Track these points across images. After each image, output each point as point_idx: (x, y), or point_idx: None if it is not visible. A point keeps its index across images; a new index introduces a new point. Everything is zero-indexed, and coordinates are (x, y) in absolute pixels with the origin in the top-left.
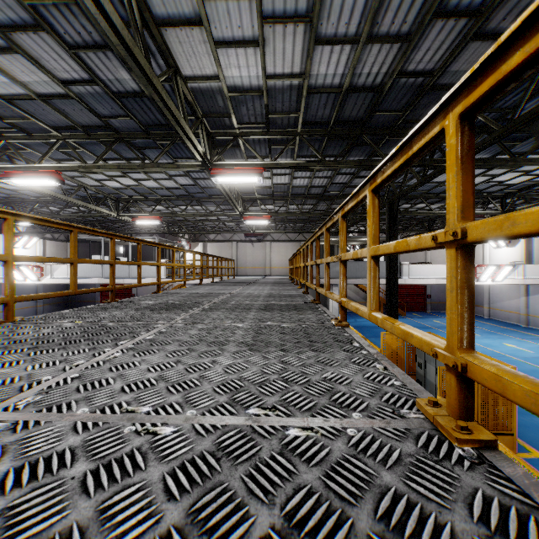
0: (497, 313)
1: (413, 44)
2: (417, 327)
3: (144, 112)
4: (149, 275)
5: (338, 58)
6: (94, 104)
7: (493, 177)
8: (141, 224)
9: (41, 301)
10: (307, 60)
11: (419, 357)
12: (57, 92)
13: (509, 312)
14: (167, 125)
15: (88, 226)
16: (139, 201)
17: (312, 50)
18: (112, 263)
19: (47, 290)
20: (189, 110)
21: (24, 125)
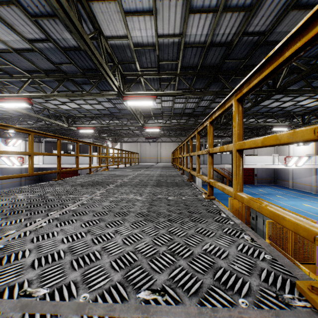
0: (297, 185)
1: (253, 12)
2: (249, 193)
3: (81, 60)
4: (87, 162)
5: (204, 23)
6: (50, 55)
7: (297, 102)
8: (83, 131)
9: (24, 178)
10: (184, 24)
11: (253, 213)
12: (26, 47)
13: (304, 185)
14: (96, 69)
15: (51, 133)
16: (81, 118)
17: (187, 17)
18: (58, 155)
19: (27, 171)
20: (110, 59)
21: (7, 69)
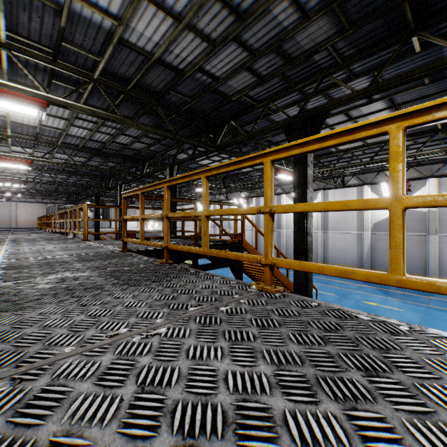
0: None
1: None
2: None
3: None
4: None
5: None
6: None
7: None
8: None
9: None
10: None
11: None
12: None
13: None
14: None
15: None
16: None
17: None
18: None
19: None
20: None
21: None
